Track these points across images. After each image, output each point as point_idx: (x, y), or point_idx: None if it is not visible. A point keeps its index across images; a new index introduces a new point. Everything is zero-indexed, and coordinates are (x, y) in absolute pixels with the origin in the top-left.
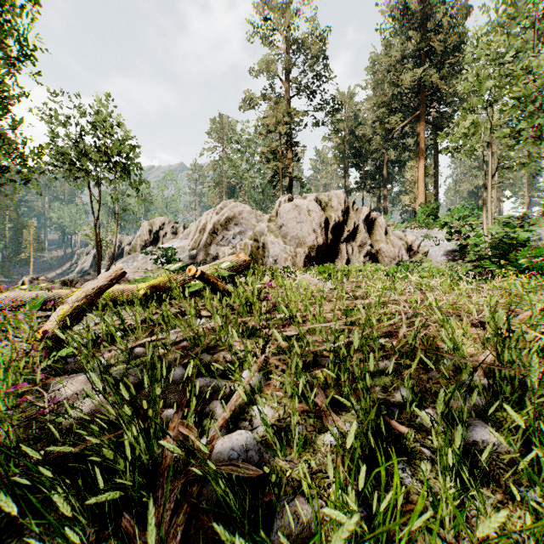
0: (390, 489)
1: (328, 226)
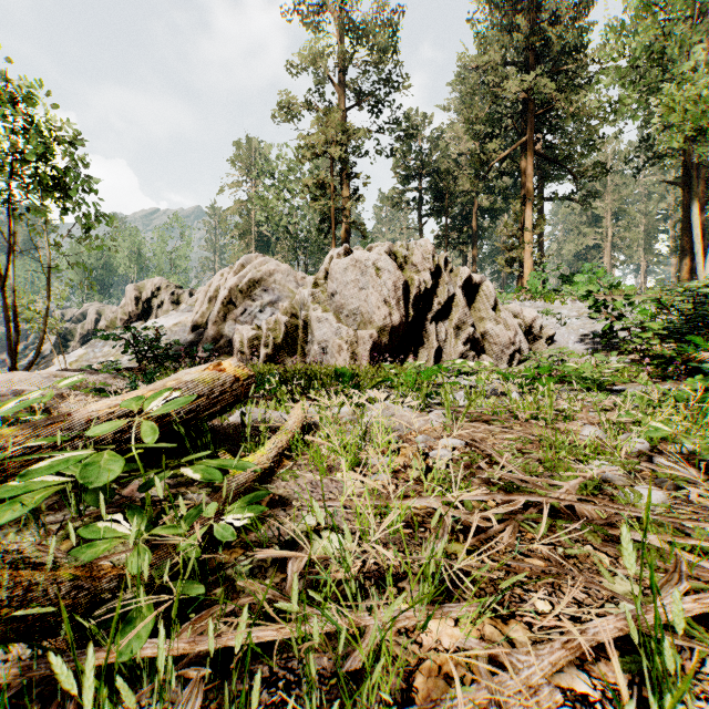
0: None
1: (408, 295)
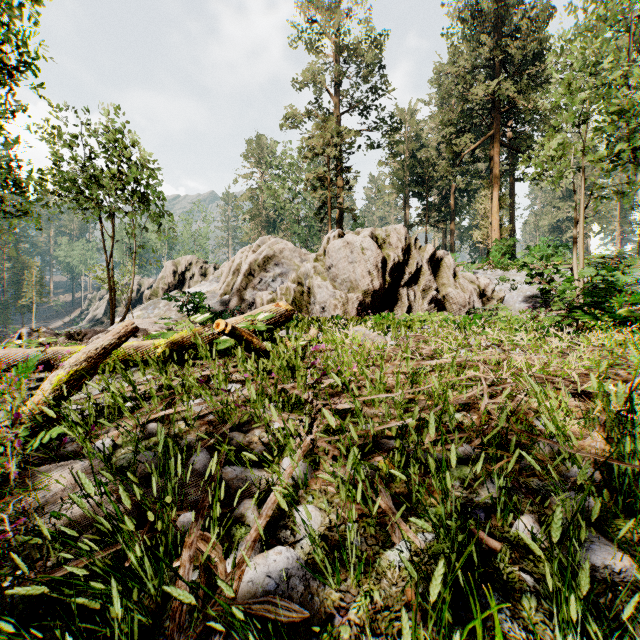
0: (484, 639)
1: (386, 267)
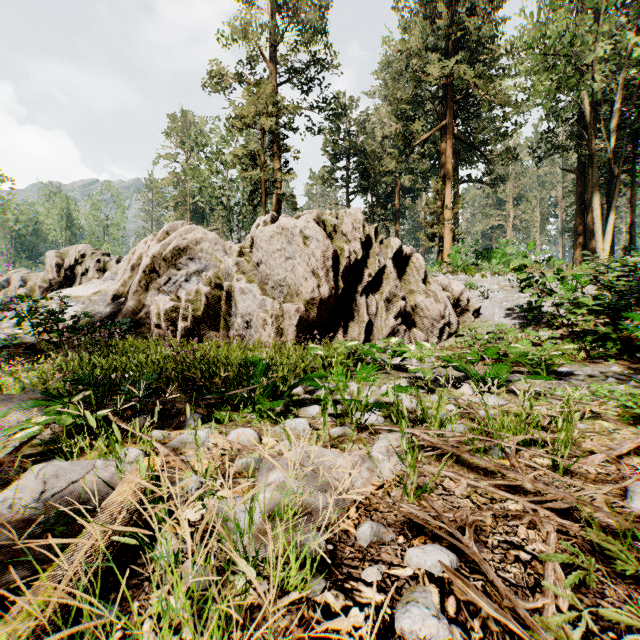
0: None
1: (338, 266)
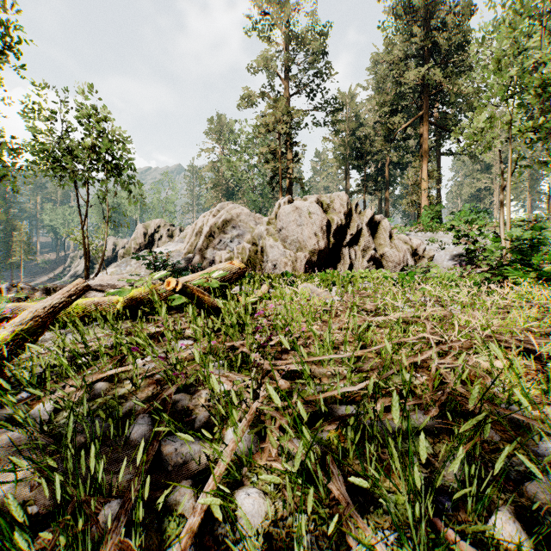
0: None
1: (330, 229)
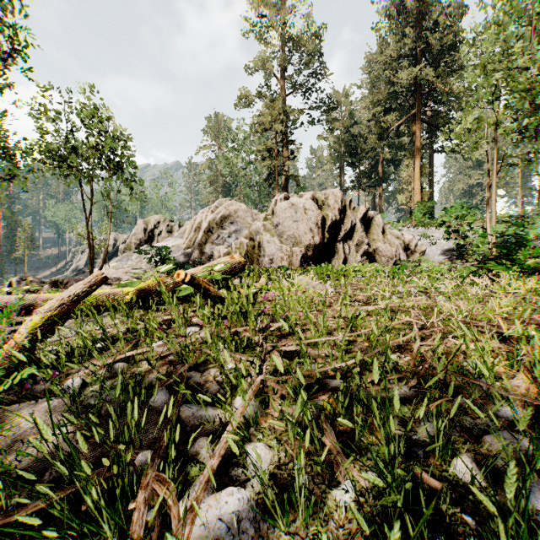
0: None
1: (325, 225)
